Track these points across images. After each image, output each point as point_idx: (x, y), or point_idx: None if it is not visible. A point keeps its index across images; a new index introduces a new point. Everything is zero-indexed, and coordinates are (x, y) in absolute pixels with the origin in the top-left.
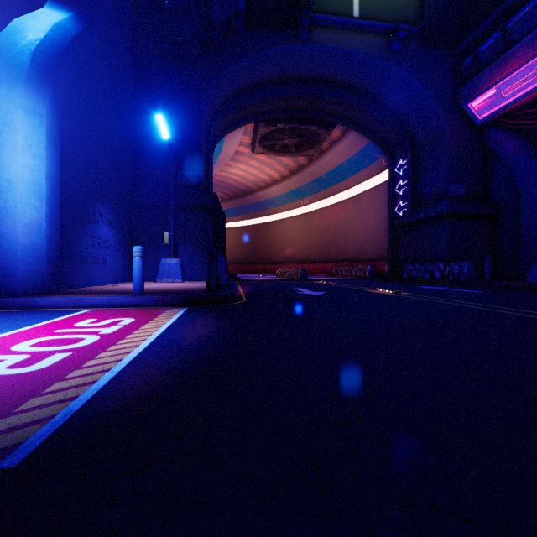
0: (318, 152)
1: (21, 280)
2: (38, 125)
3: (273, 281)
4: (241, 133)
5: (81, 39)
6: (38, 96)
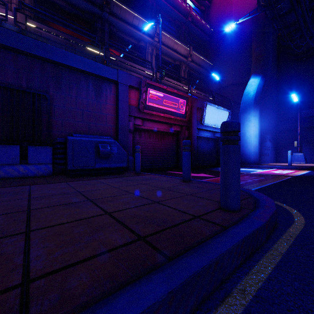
0: None
1: (252, 160)
2: (256, 119)
3: None
4: None
5: (264, 84)
6: (256, 111)
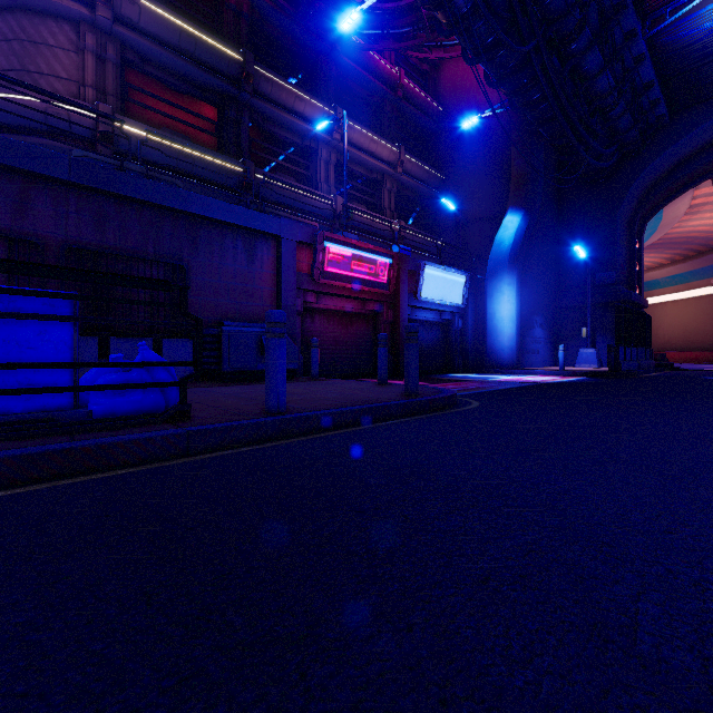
0: None
1: (506, 362)
2: (512, 289)
3: None
4: (688, 194)
5: (528, 227)
6: (512, 275)
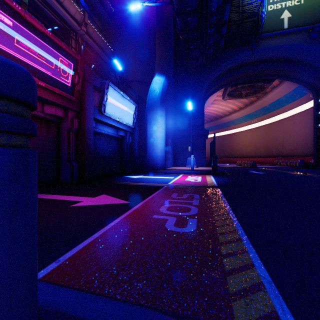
0: (263, 93)
1: (159, 165)
2: (162, 119)
3: (236, 167)
4: (217, 92)
5: (168, 85)
6: (162, 110)
